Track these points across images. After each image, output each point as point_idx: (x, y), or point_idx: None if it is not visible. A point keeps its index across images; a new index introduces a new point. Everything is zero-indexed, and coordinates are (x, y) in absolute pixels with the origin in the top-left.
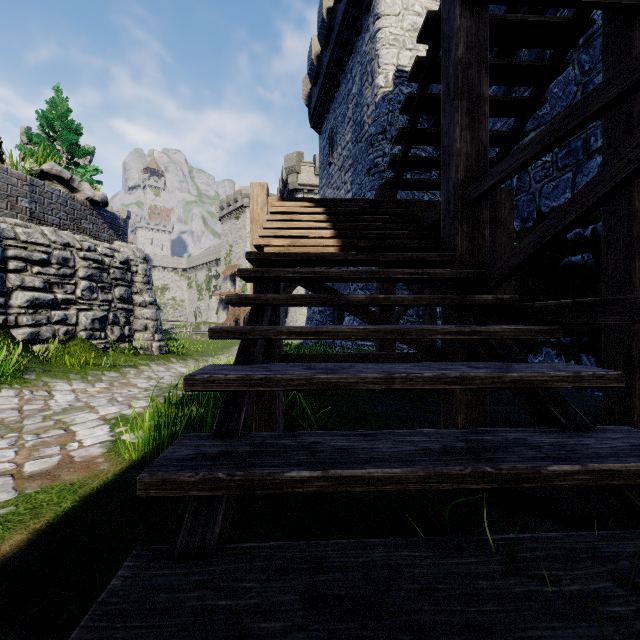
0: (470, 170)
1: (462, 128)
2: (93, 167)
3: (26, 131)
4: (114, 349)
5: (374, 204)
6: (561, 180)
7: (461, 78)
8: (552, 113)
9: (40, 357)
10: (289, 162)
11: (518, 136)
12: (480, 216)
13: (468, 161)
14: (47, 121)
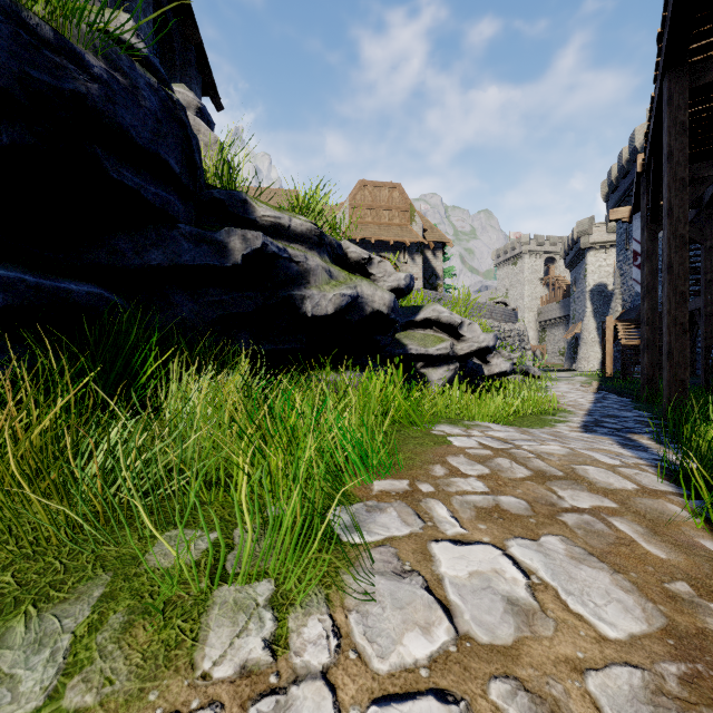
0: None
1: None
2: (453, 267)
3: None
4: None
5: None
6: None
7: None
8: None
9: None
10: (581, 227)
11: None
12: None
13: None
14: None
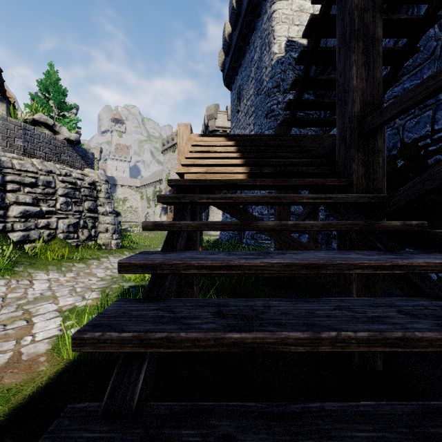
0: (365, 104)
1: (358, 66)
2: (75, 117)
3: (30, 94)
4: (84, 246)
5: (274, 138)
6: (422, 117)
7: (357, 22)
8: (414, 64)
9: (29, 253)
10: (209, 111)
11: (393, 80)
12: (375, 145)
13: (364, 96)
14: (44, 87)
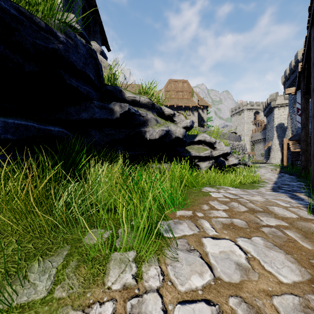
0: None
1: None
2: (211, 117)
3: None
4: None
5: None
6: None
7: None
8: None
9: None
10: (271, 97)
11: None
12: None
13: None
14: None
